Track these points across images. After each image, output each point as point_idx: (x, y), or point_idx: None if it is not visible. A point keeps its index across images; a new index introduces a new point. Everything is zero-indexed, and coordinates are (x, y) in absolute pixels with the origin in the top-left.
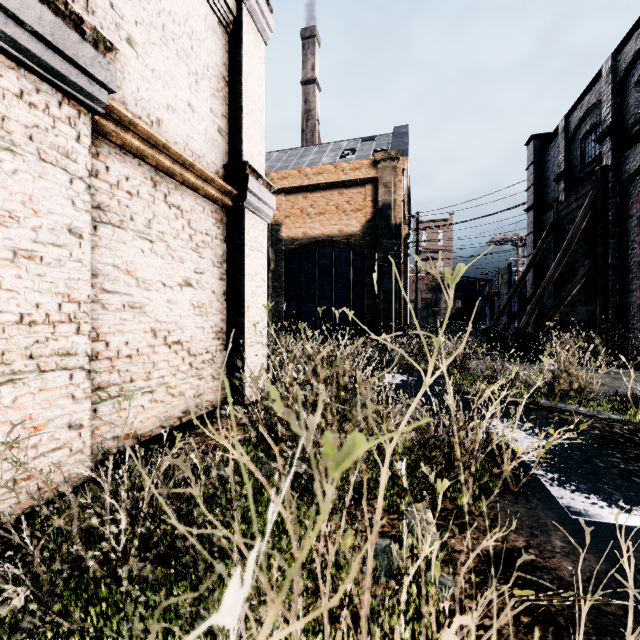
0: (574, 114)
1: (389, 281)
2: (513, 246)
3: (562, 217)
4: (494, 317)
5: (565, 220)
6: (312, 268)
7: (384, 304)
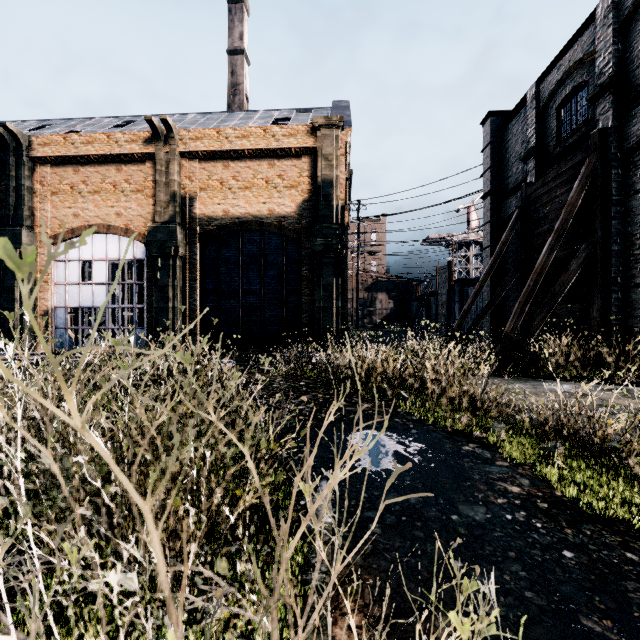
0: (548, 78)
1: (330, 274)
2: (446, 247)
3: (533, 200)
4: (430, 317)
5: (538, 203)
6: (235, 256)
7: (324, 302)
